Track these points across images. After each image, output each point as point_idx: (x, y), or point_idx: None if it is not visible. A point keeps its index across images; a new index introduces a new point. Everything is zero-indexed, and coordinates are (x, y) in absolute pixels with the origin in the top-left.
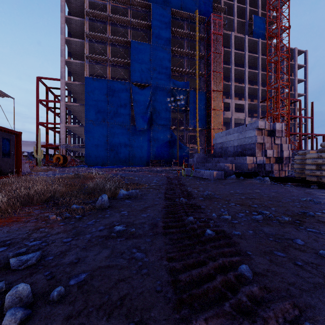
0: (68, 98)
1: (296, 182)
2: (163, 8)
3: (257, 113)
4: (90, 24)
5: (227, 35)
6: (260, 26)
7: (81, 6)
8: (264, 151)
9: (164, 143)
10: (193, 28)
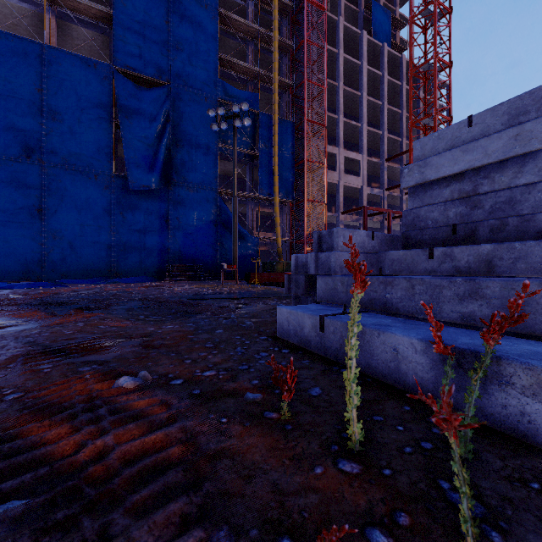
0: None
1: None
2: None
3: (381, 180)
4: None
5: (330, 22)
6: (383, 23)
7: None
8: None
9: (202, 227)
10: None
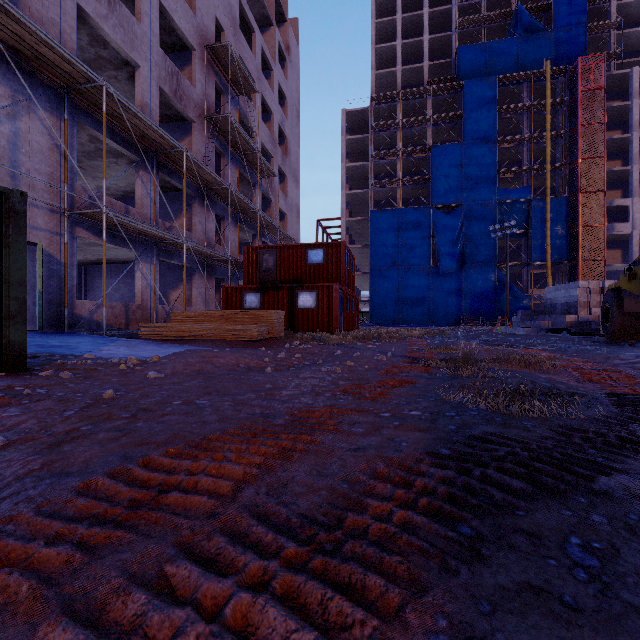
0: (346, 237)
1: (589, 335)
2: (483, 81)
3: None
4: (374, 137)
5: (621, 76)
6: None
7: (363, 116)
8: (589, 309)
9: (484, 291)
10: (542, 87)
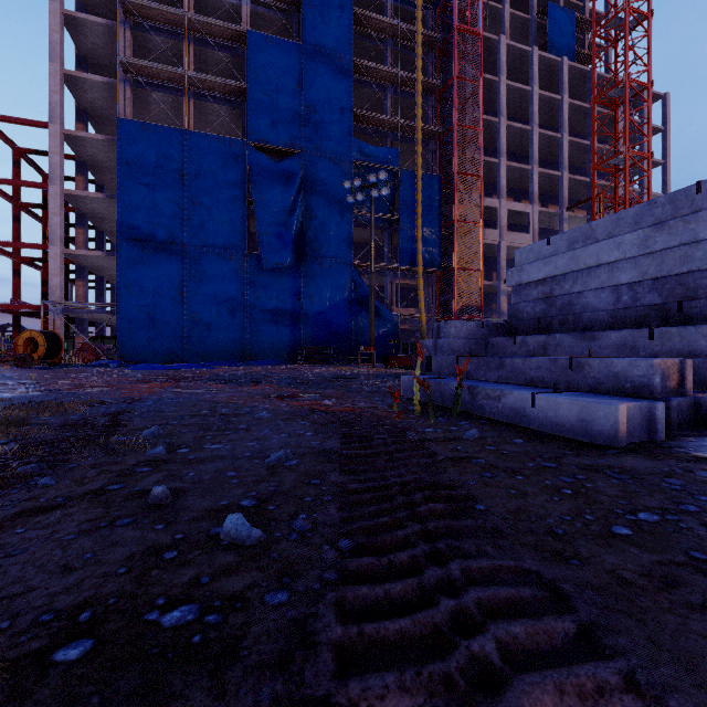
0: (79, 180)
1: None
2: None
3: None
4: None
5: (489, 44)
6: (564, 29)
7: None
8: None
9: (335, 305)
10: (409, 18)
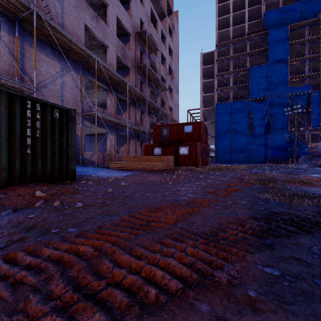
0: (202, 118)
1: None
2: (280, 29)
3: None
4: (217, 65)
5: None
6: None
7: (211, 55)
8: None
9: (281, 144)
10: (318, 27)
